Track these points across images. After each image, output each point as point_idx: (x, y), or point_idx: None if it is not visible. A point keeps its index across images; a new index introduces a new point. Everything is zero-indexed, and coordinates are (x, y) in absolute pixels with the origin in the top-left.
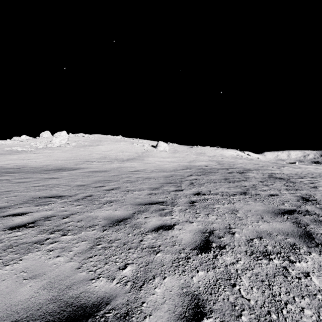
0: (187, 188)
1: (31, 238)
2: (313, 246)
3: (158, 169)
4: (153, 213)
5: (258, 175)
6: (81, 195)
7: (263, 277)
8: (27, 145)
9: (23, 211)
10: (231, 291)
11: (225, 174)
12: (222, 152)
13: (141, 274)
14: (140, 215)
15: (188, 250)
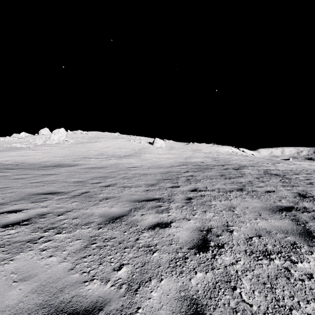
0: (184, 184)
1: (25, 237)
2: (314, 245)
3: (155, 165)
4: (150, 210)
5: (253, 171)
6: (77, 191)
7: (264, 280)
8: (26, 141)
9: (19, 208)
10: (231, 294)
11: (221, 171)
12: (218, 149)
13: (136, 276)
14: (136, 212)
15: (185, 249)
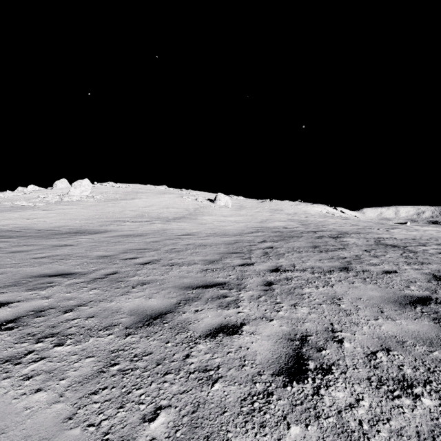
0: (260, 261)
1: (3, 351)
2: None
3: (217, 232)
4: (209, 302)
5: (360, 241)
6: (100, 272)
7: None
8: (35, 198)
9: (6, 299)
10: None
11: (312, 240)
12: (306, 208)
13: (183, 434)
14: (188, 307)
15: (268, 376)
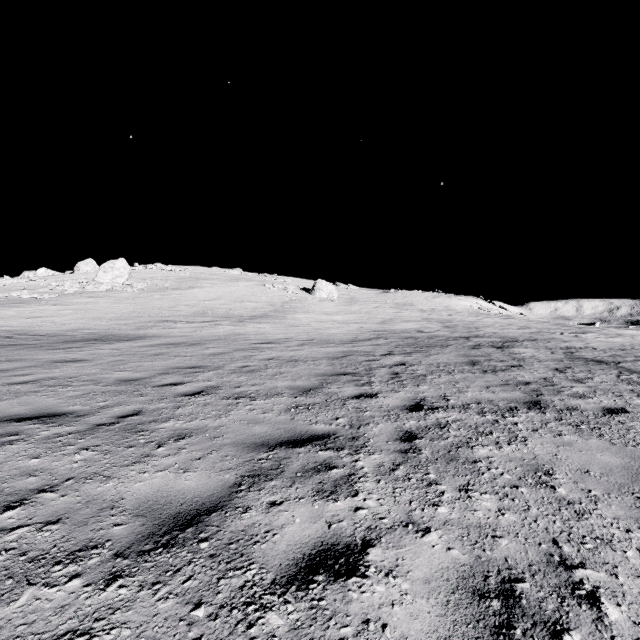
0: (387, 389)
1: None
2: None
3: (316, 338)
4: (298, 481)
5: (541, 353)
6: (111, 411)
7: None
8: (45, 287)
9: None
10: None
11: (466, 351)
12: (449, 303)
13: None
14: (256, 493)
15: None
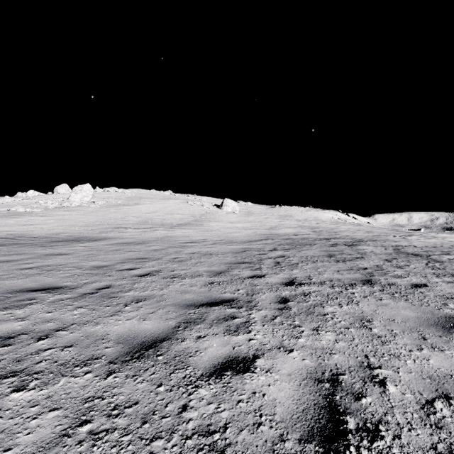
0: (272, 272)
1: None
2: None
3: (224, 239)
4: (214, 325)
5: (378, 249)
6: (92, 286)
7: None
8: (34, 204)
9: None
10: None
11: (326, 248)
12: (317, 215)
13: None
14: (189, 332)
15: (294, 443)
